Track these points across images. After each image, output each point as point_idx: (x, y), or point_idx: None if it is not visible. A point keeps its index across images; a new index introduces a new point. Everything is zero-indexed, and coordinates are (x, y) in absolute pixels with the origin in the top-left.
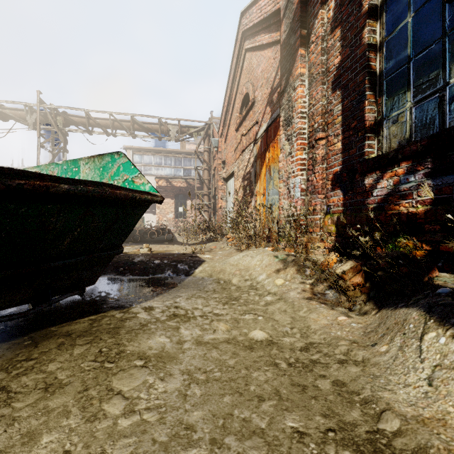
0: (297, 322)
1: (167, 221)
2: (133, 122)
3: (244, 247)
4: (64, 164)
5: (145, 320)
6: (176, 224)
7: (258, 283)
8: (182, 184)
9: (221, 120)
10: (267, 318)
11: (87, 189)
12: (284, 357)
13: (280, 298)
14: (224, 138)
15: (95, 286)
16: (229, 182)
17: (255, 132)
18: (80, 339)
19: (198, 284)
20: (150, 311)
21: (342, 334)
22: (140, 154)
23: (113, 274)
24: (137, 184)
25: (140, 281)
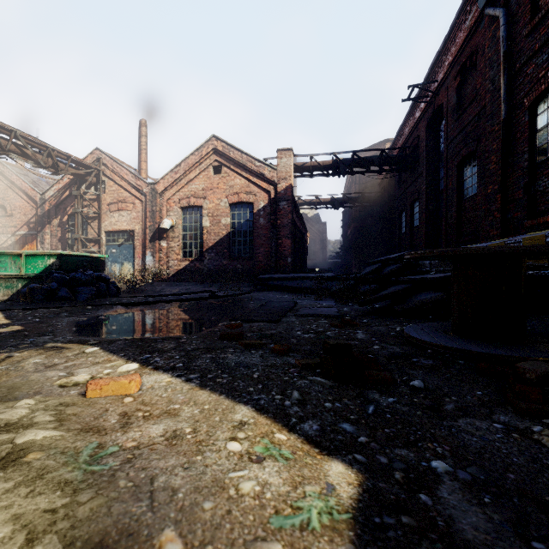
0: None
1: None
2: None
3: None
4: None
5: None
6: None
7: None
8: None
9: None
10: None
11: None
12: None
13: None
14: None
15: None
16: None
17: (14, 230)
18: None
19: None
20: None
21: None
22: None
23: None
24: None
25: None
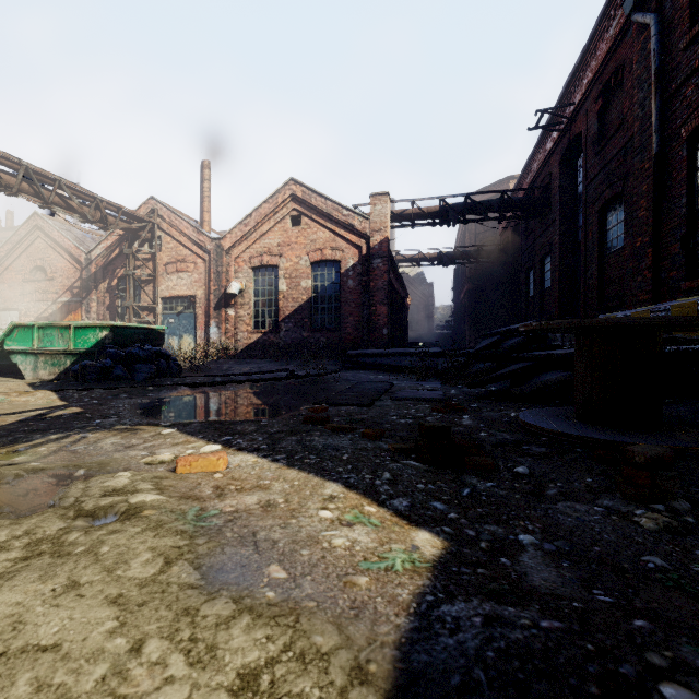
0: None
1: None
2: None
3: None
4: None
5: None
6: None
7: None
8: None
9: None
10: None
11: None
12: None
13: None
14: None
15: None
16: (4, 313)
17: (55, 297)
18: None
19: None
20: None
21: None
22: None
23: None
24: None
25: None
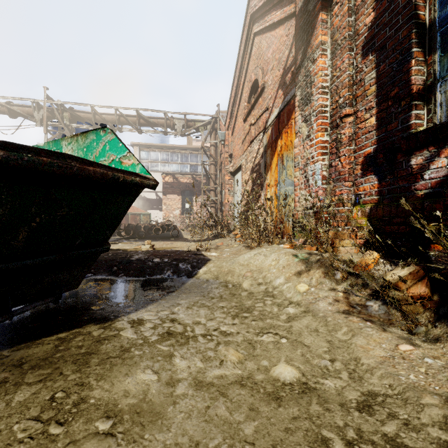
0: (337, 350)
1: (173, 218)
2: (138, 117)
3: (255, 244)
4: (46, 146)
5: (128, 341)
6: (182, 220)
7: (275, 288)
8: (189, 180)
9: (228, 112)
10: (292, 341)
11: (40, 160)
12: (335, 424)
13: (306, 310)
14: (231, 131)
15: (81, 289)
16: (236, 176)
17: (264, 119)
18: (33, 372)
19: (202, 288)
20: (138, 327)
21: (418, 379)
22: (147, 151)
23: (105, 274)
24: (125, 166)
25: (135, 283)
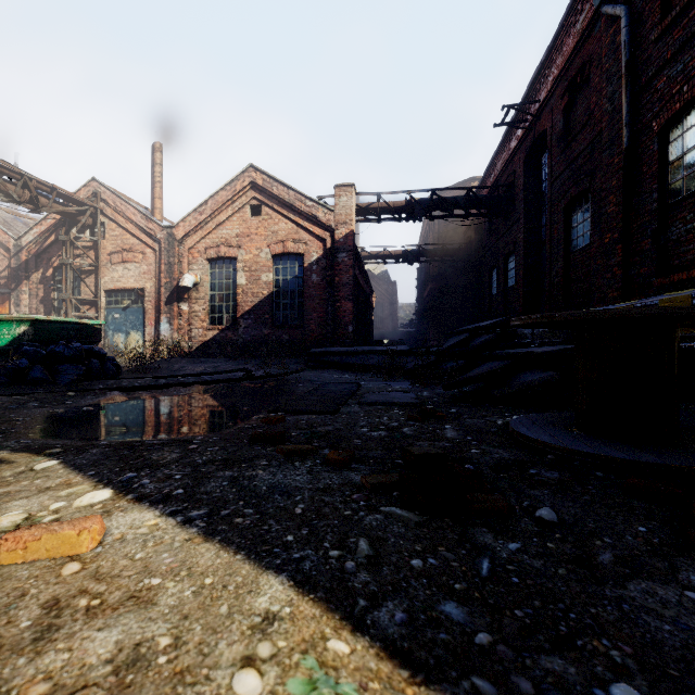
0: None
1: None
2: None
3: None
4: None
5: None
6: None
7: None
8: None
9: None
10: None
11: None
12: None
13: None
14: None
15: None
16: None
17: None
18: None
19: None
20: None
21: None
22: None
23: None
24: None
25: None
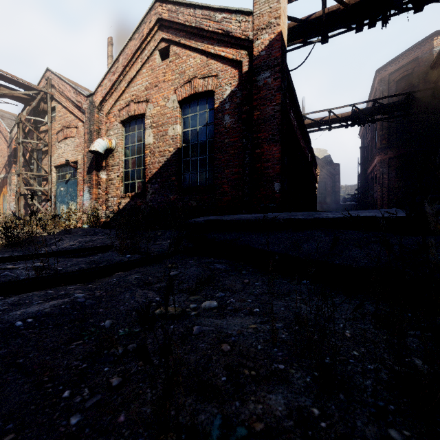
0: None
1: None
2: None
3: None
4: None
5: None
6: None
7: None
8: None
9: None
10: None
11: None
12: None
13: None
14: None
15: None
16: None
17: None
18: None
19: None
20: None
21: None
22: None
23: None
24: None
25: None
